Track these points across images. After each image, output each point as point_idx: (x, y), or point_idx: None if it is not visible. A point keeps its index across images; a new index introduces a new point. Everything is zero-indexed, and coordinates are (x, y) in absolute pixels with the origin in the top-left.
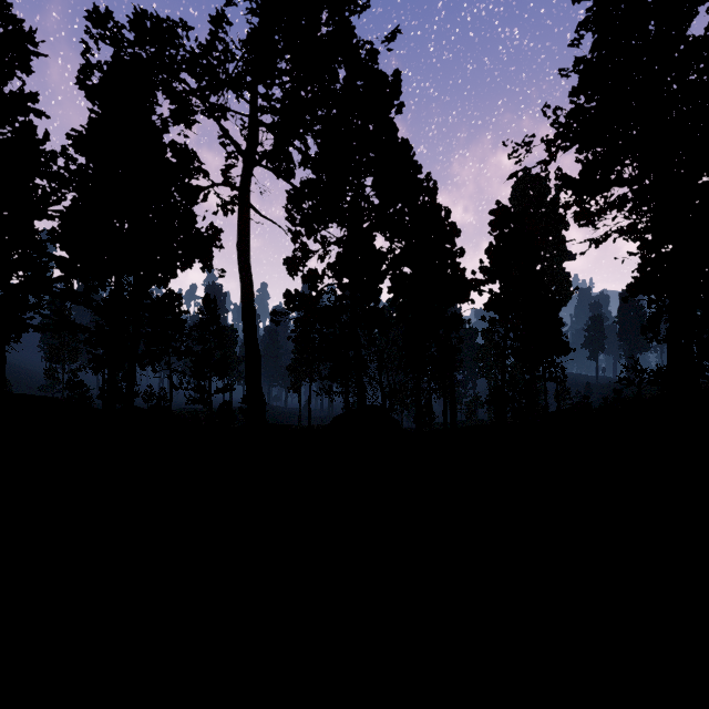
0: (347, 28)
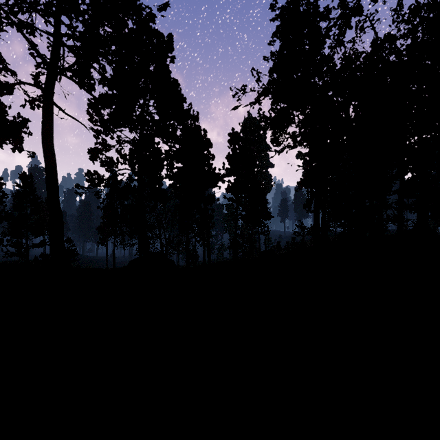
0: None
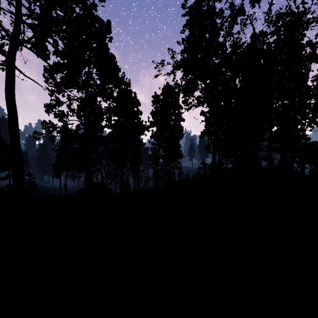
0: None
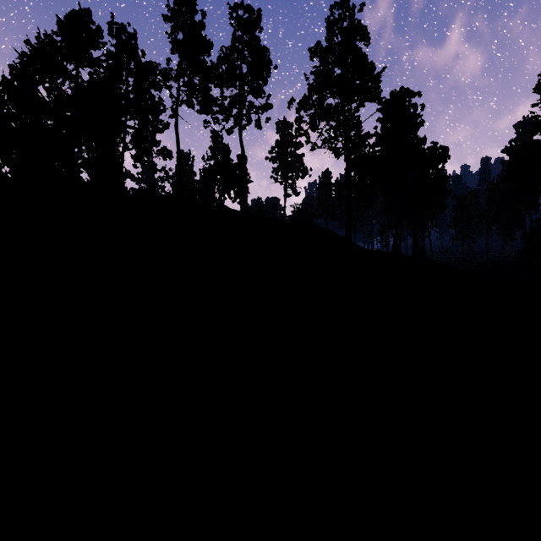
0: None
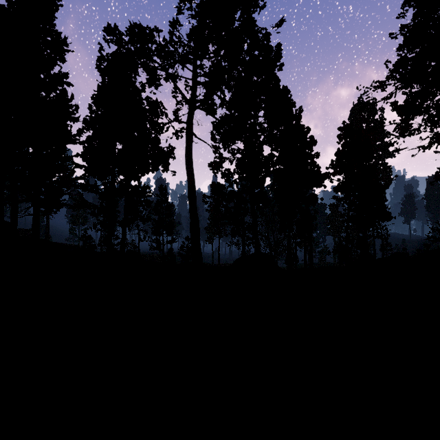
0: (251, 21)
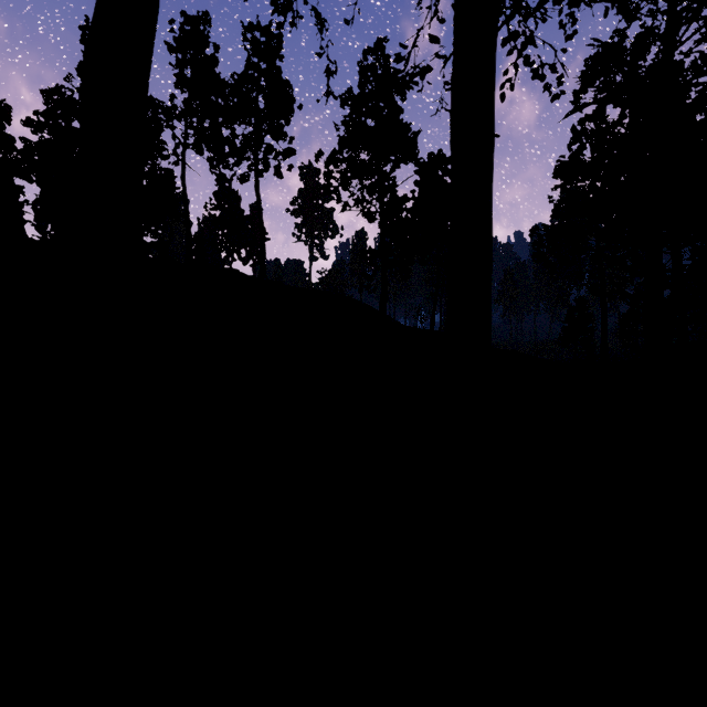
0: None
